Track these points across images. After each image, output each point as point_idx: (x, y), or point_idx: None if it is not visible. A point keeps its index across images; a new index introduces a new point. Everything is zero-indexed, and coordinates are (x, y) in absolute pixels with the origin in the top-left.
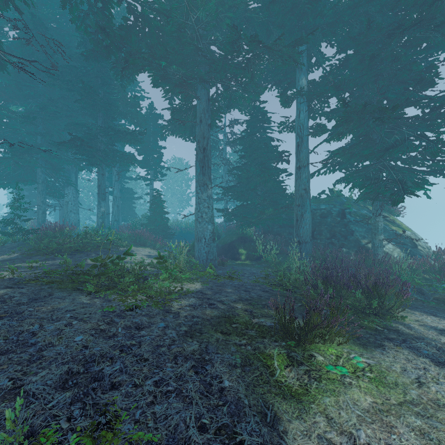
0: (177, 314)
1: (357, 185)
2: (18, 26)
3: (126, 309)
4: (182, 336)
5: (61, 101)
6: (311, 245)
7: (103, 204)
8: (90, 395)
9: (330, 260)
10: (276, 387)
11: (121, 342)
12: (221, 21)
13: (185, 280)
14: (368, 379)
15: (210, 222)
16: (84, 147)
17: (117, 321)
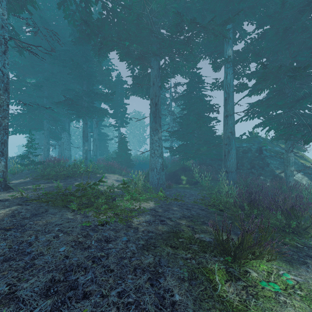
0: (136, 229)
1: (273, 128)
2: (31, 25)
3: (99, 224)
4: (140, 250)
5: (59, 74)
6: (235, 174)
7: (86, 144)
8: (66, 303)
9: (252, 186)
10: (219, 302)
11: (93, 253)
12: (168, 11)
13: (143, 200)
14: (300, 298)
15: (160, 156)
16: (73, 105)
17: (91, 235)
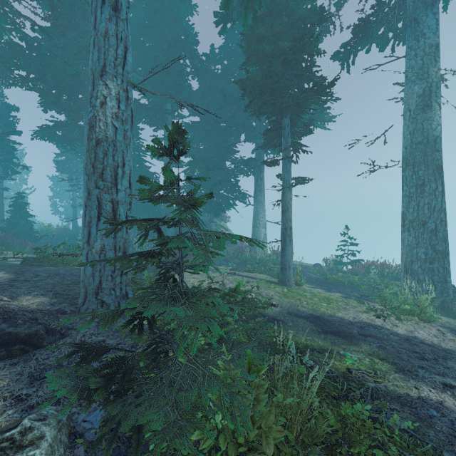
0: None
1: None
2: None
3: None
4: None
5: None
6: None
7: None
8: None
9: None
10: None
11: None
12: None
13: None
14: None
15: None
16: None
17: None
